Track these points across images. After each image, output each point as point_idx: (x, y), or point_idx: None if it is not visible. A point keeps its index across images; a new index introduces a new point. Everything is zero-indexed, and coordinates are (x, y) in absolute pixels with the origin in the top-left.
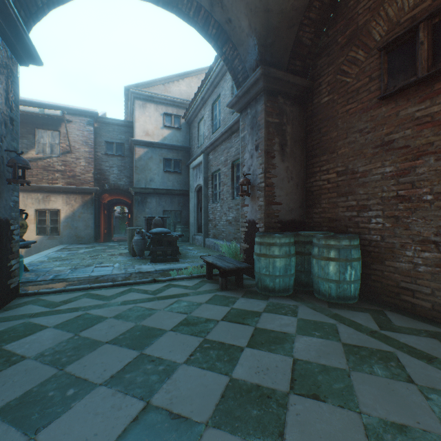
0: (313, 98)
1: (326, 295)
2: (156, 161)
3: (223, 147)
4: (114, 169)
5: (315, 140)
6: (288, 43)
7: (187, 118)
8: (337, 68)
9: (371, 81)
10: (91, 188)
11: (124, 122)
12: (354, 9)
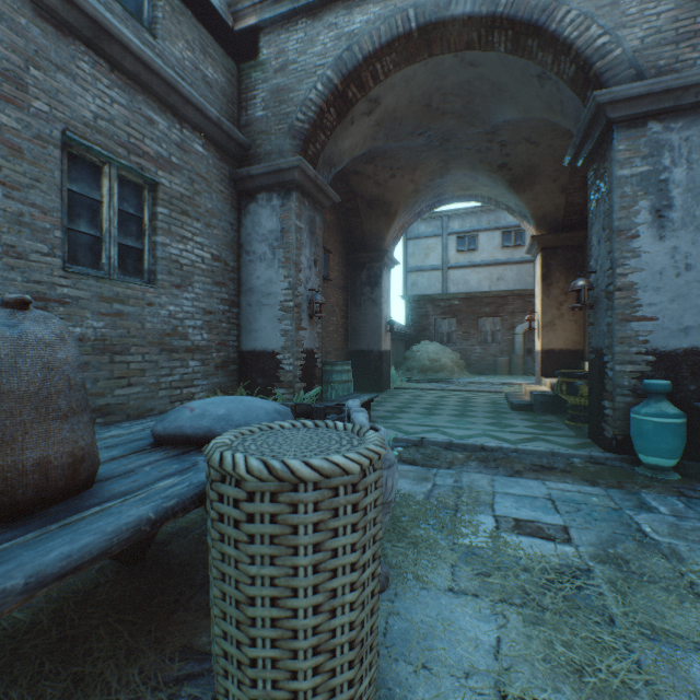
0: None
1: None
2: None
3: None
4: None
5: None
6: None
7: None
8: None
9: None
10: None
11: None
12: None
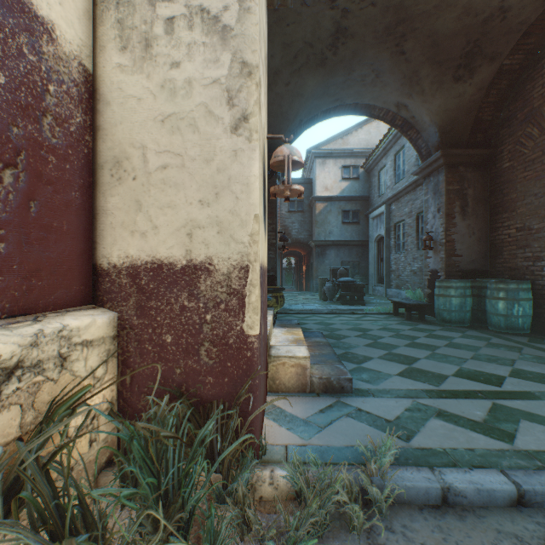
0: (496, 163)
1: (496, 326)
2: (334, 214)
3: (407, 199)
4: (295, 225)
5: (497, 199)
6: (467, 125)
7: (366, 167)
8: (516, 140)
9: (543, 155)
10: (278, 243)
11: (304, 180)
12: (530, 93)
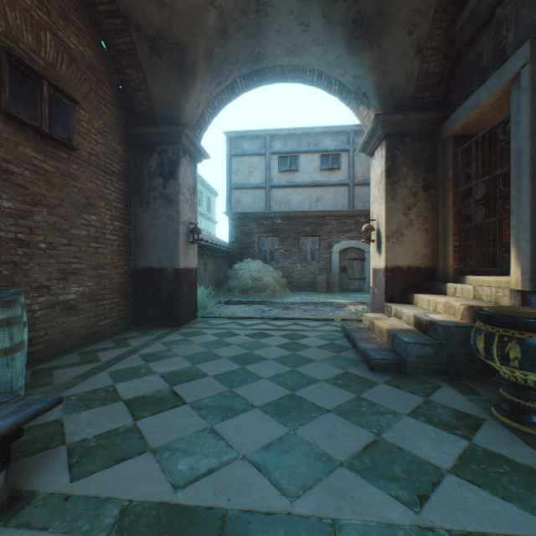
0: None
1: None
2: None
3: None
4: None
5: None
6: None
7: None
8: None
9: None
10: None
11: None
12: None
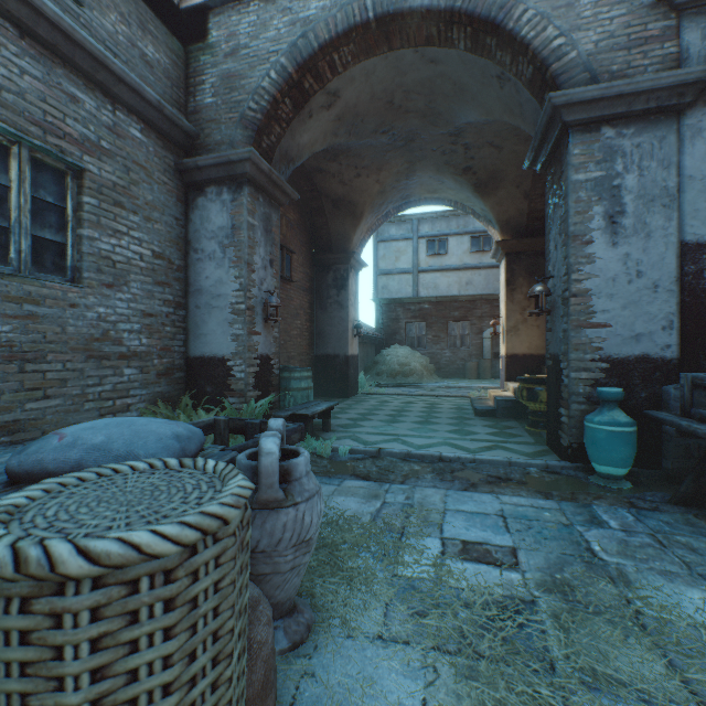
0: None
1: None
2: None
3: None
4: None
5: None
6: None
7: None
8: None
9: None
10: None
11: None
12: None
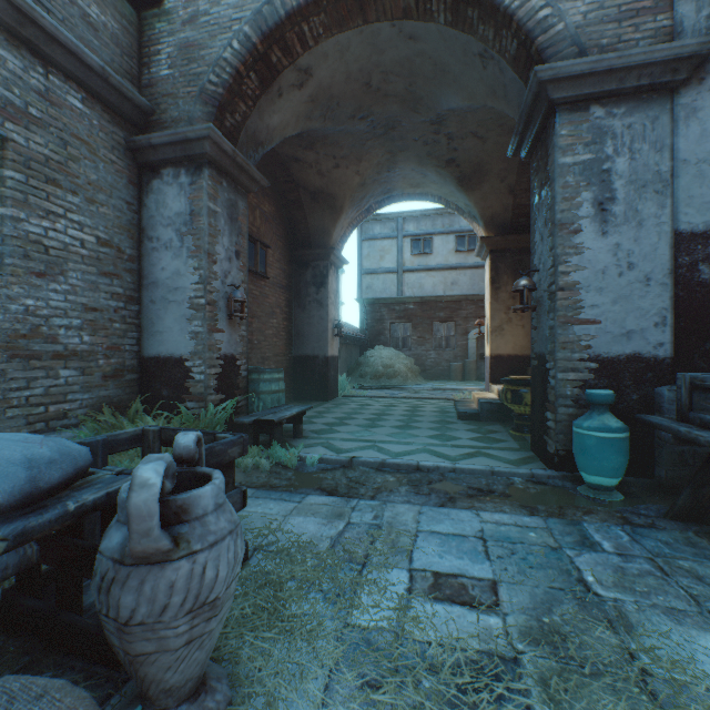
0: None
1: None
2: None
3: None
4: None
5: None
6: None
7: None
8: None
9: None
10: None
11: None
12: None
